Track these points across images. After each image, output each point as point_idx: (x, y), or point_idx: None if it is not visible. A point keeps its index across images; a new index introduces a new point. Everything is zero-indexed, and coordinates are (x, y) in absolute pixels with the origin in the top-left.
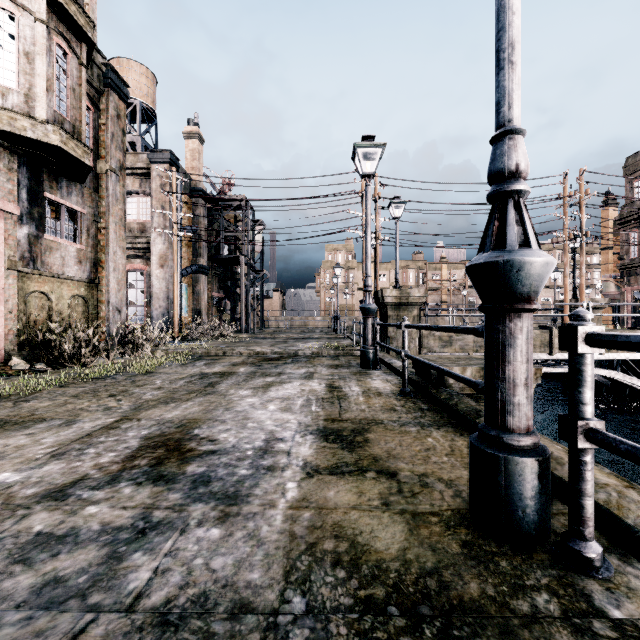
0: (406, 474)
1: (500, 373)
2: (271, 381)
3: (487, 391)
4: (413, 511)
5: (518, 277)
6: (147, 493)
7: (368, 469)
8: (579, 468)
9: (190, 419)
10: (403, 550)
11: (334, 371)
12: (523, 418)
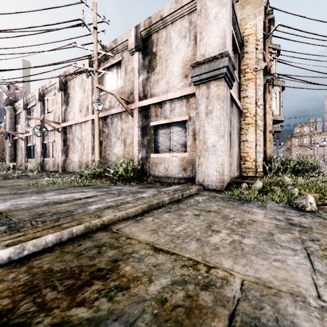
0: None
1: None
2: None
3: None
4: None
5: None
6: None
7: None
8: None
9: None
10: None
11: None
12: None
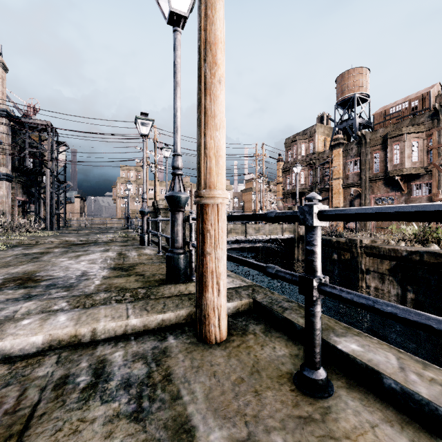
0: (148, 274)
1: (173, 230)
2: (80, 254)
3: (170, 237)
4: (146, 281)
5: (177, 200)
6: (23, 291)
7: (132, 275)
8: (191, 255)
9: (30, 271)
10: (139, 287)
11: (123, 248)
12: (180, 244)
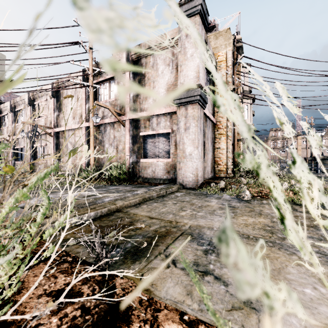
0: None
1: None
2: None
3: None
4: None
5: None
6: None
7: None
8: None
9: None
10: None
11: None
12: None
